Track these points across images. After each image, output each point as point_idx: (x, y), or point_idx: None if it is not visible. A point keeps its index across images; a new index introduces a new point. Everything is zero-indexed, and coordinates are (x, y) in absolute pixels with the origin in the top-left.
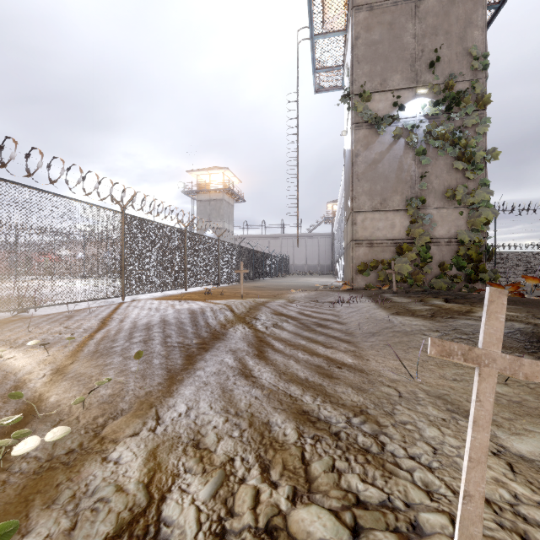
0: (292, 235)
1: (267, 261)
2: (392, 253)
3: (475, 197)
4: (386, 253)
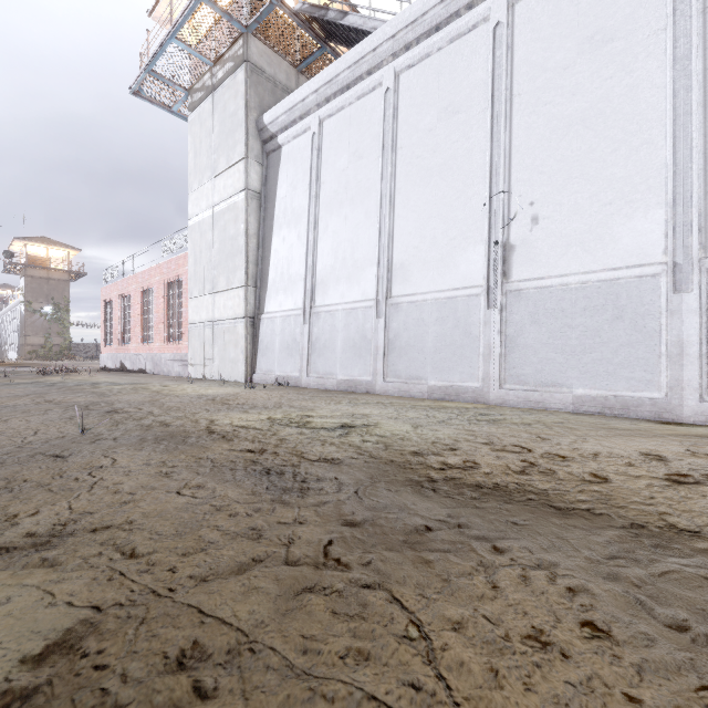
0: None
1: None
2: (40, 348)
3: (66, 335)
4: (38, 348)
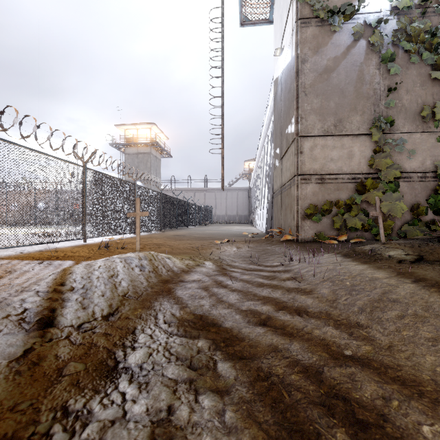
0: (214, 189)
1: (191, 211)
2: (350, 192)
3: None
4: (341, 192)
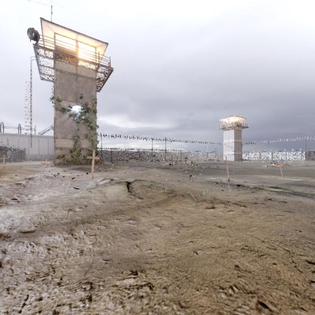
0: (28, 135)
1: (8, 152)
2: (69, 152)
3: (93, 137)
4: (67, 152)
